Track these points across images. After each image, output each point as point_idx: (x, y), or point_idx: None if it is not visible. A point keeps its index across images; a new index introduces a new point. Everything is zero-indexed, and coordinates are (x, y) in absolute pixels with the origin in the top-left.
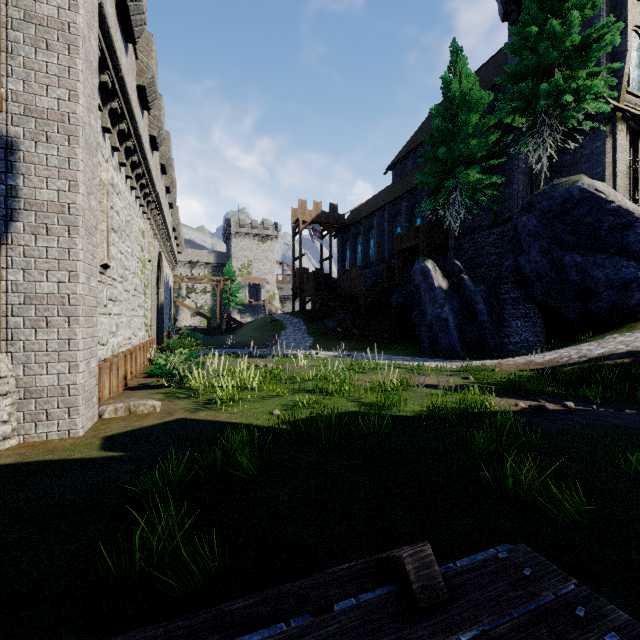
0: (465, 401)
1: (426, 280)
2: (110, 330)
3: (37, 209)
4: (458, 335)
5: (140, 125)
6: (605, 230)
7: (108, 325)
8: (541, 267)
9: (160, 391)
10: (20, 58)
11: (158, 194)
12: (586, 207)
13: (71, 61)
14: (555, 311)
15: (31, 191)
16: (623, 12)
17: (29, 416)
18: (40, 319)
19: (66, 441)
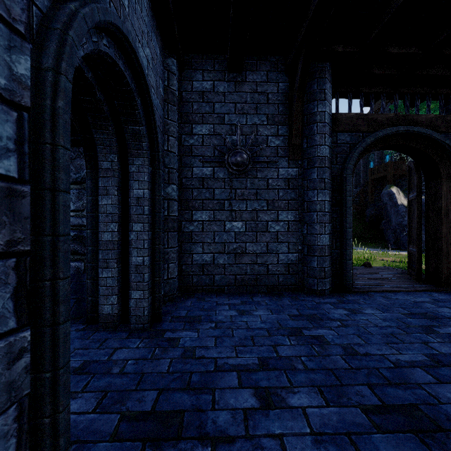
0: (403, 263)
1: (391, 200)
2: None
3: None
4: None
5: None
6: None
7: None
8: None
9: None
10: None
11: None
12: None
13: None
14: None
15: None
16: None
17: None
18: None
19: None
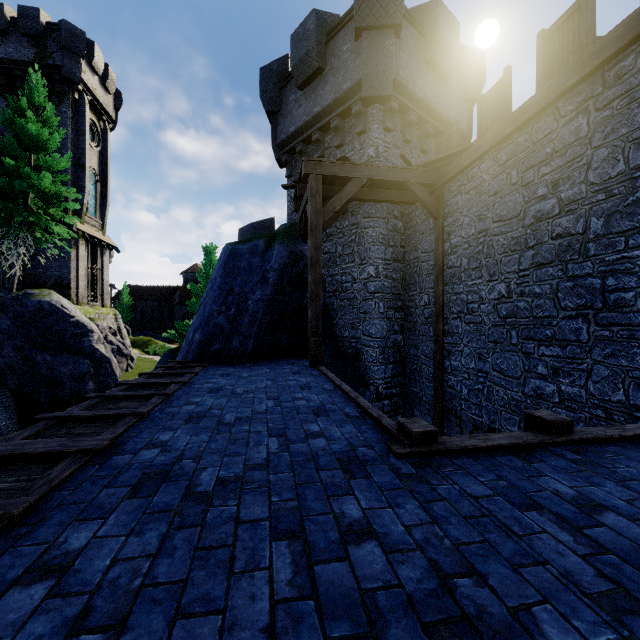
0: None
1: None
2: None
3: None
4: None
5: None
6: (69, 337)
7: None
8: (15, 362)
9: None
10: None
11: None
12: (55, 318)
13: None
14: (29, 396)
15: None
16: (84, 157)
17: None
18: None
19: None
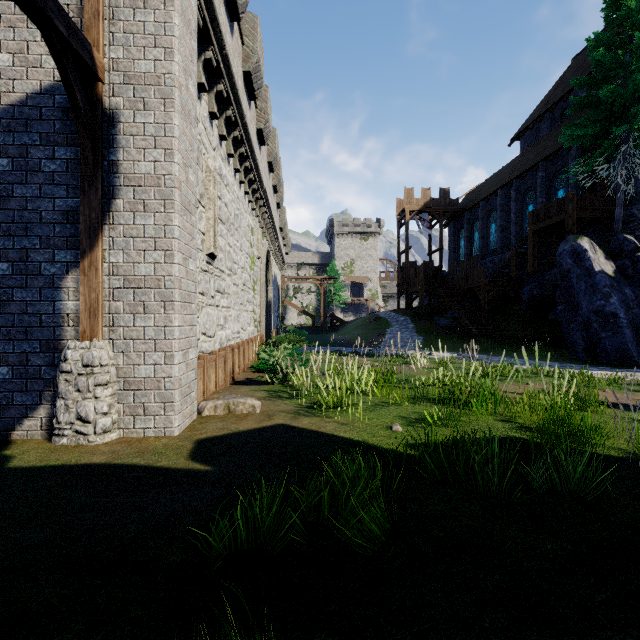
0: None
1: (580, 263)
2: (218, 322)
3: (135, 184)
4: (633, 335)
5: (247, 115)
6: None
7: (216, 317)
8: None
9: (263, 388)
10: (120, 23)
11: (265, 191)
12: None
13: (166, 15)
14: None
15: (130, 165)
16: None
17: (128, 409)
18: (138, 304)
19: (160, 440)
